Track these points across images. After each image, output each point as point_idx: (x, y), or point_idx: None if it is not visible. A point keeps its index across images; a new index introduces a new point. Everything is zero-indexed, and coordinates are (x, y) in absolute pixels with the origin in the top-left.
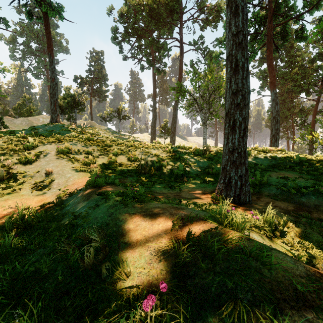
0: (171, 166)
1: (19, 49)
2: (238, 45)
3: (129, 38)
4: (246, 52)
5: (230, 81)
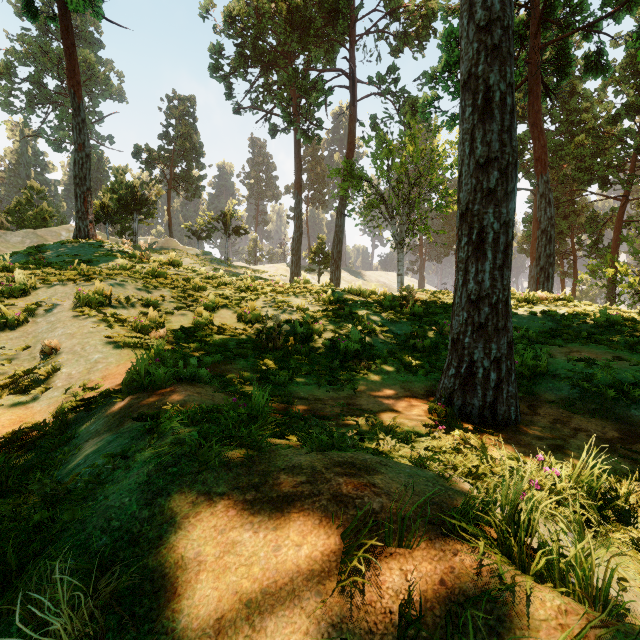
0: (334, 334)
1: (20, 90)
2: (493, 51)
3: (247, 67)
4: (509, 69)
5: (471, 137)
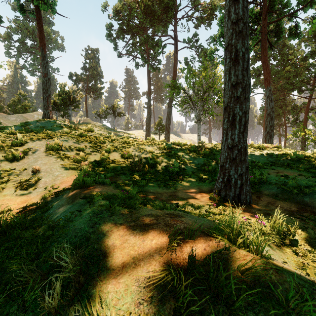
0: (166, 163)
1: (14, 46)
2: (239, 33)
3: (124, 35)
4: (246, 42)
5: (229, 72)
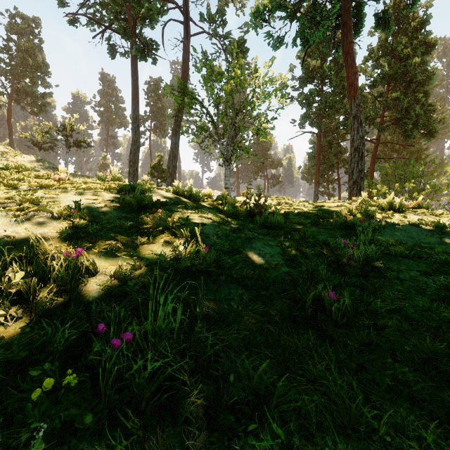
0: (117, 280)
1: None
2: None
3: None
4: None
5: None
